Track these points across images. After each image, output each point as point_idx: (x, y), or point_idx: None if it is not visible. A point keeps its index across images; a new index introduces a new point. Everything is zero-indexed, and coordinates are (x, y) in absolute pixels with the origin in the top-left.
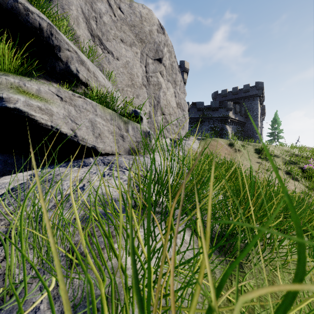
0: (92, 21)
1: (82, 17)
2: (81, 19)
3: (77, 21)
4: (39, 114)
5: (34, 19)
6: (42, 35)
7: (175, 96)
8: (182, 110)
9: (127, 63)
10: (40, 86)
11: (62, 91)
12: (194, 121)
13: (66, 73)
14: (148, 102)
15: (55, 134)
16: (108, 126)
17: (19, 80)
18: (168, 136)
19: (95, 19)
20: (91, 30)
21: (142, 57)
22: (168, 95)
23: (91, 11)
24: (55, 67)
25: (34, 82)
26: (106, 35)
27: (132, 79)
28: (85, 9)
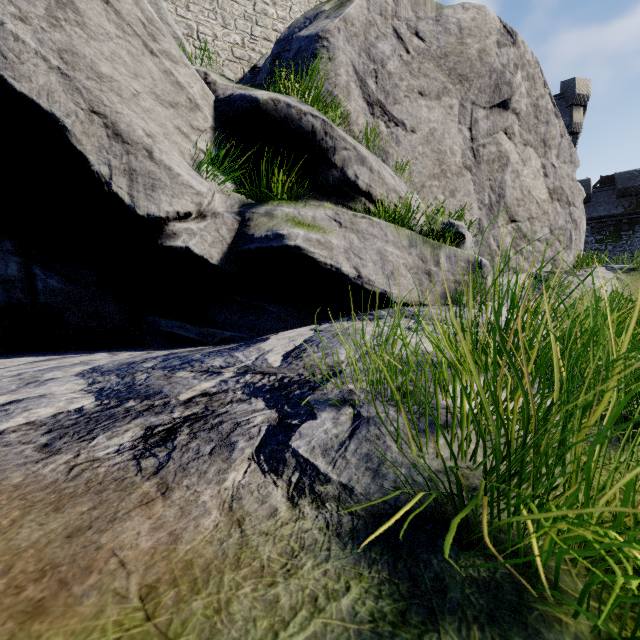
0: (370, 80)
1: (355, 80)
2: (352, 84)
3: (347, 91)
4: (318, 250)
5: (306, 122)
6: (314, 139)
7: (546, 174)
8: (565, 203)
9: (431, 133)
10: (315, 211)
11: (340, 213)
12: (605, 225)
13: (341, 184)
14: (477, 200)
15: (334, 276)
16: (405, 258)
17: (294, 209)
18: (524, 268)
19: (375, 74)
20: (367, 96)
21: (461, 112)
22: (526, 177)
23: (367, 64)
24: (327, 179)
25: (308, 208)
26: (393, 94)
27: (442, 162)
28: (358, 65)
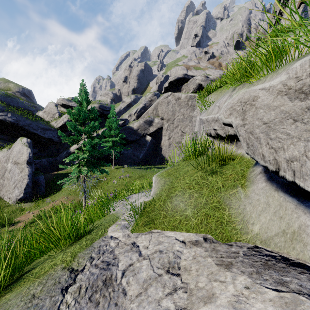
0: None
1: None
2: None
3: None
4: None
5: None
6: None
7: None
8: None
9: None
10: None
11: None
12: None
13: None
14: None
15: None
16: None
17: None
18: None
19: None
20: None
21: None
22: None
23: None
24: None
25: None
26: None
27: None
28: None
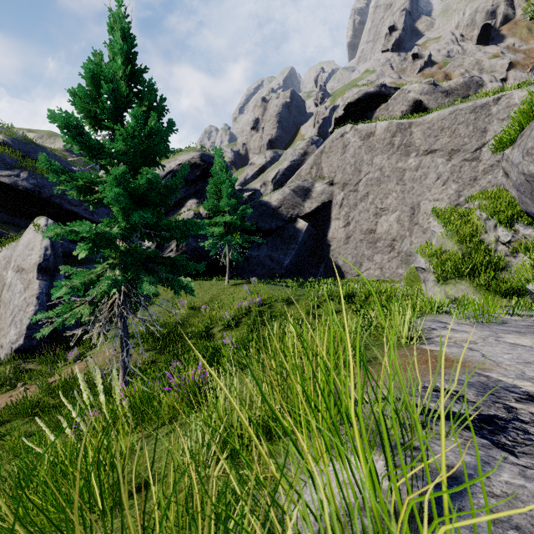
0: None
1: None
2: None
3: None
4: None
5: None
6: None
7: None
8: None
9: None
10: None
11: None
12: None
13: None
14: None
15: None
16: None
17: None
18: None
19: None
20: None
21: None
22: None
23: None
24: None
25: None
26: None
27: None
28: None
